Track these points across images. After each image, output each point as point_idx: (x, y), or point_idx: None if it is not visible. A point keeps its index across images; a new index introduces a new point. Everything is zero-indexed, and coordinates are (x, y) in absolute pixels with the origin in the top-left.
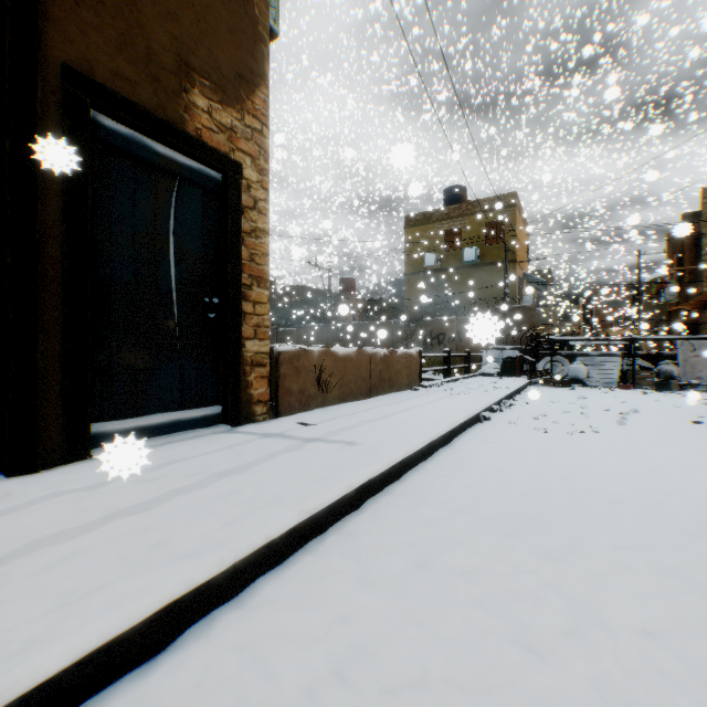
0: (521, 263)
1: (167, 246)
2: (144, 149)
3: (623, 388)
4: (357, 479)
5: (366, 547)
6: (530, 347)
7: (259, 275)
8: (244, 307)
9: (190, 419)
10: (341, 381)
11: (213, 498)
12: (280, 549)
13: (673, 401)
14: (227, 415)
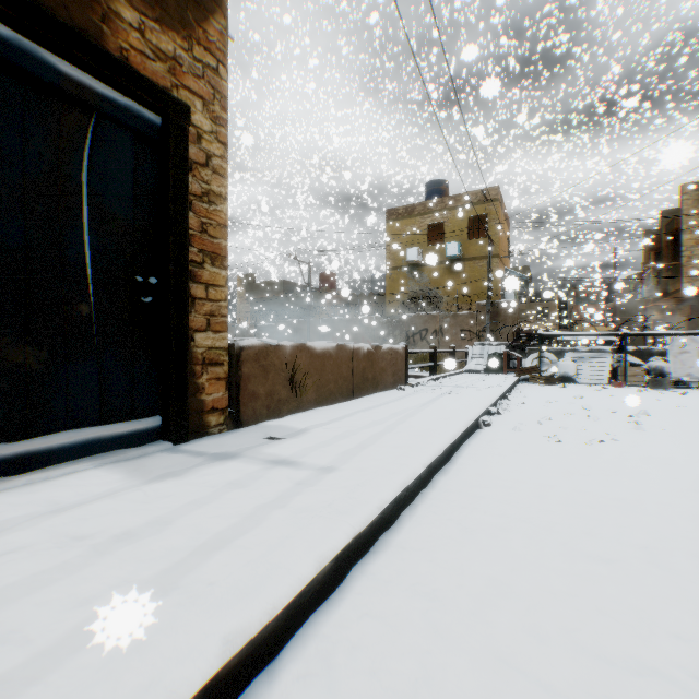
0: (503, 258)
1: (78, 204)
2: (38, 64)
3: (615, 385)
4: (335, 543)
5: None
6: (516, 343)
7: (213, 251)
8: (193, 290)
9: (114, 436)
10: (319, 381)
11: (80, 604)
12: None
13: (674, 400)
14: (168, 429)
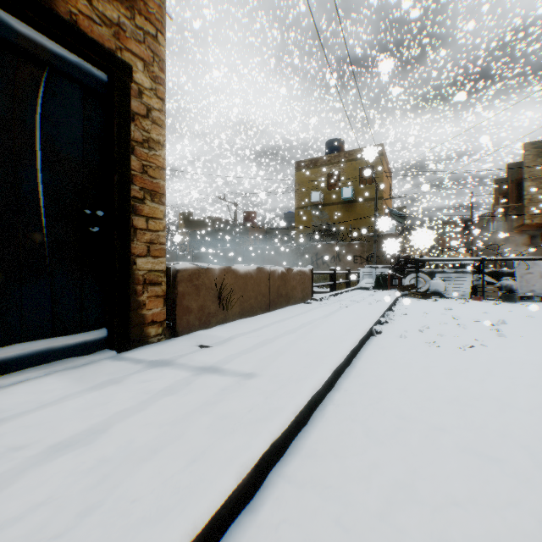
0: (386, 200)
1: (32, 146)
2: None
3: (475, 299)
4: (254, 451)
5: None
6: (398, 266)
7: (152, 189)
8: (135, 222)
9: (65, 346)
10: (242, 297)
11: (0, 527)
12: None
13: (523, 311)
14: (113, 340)
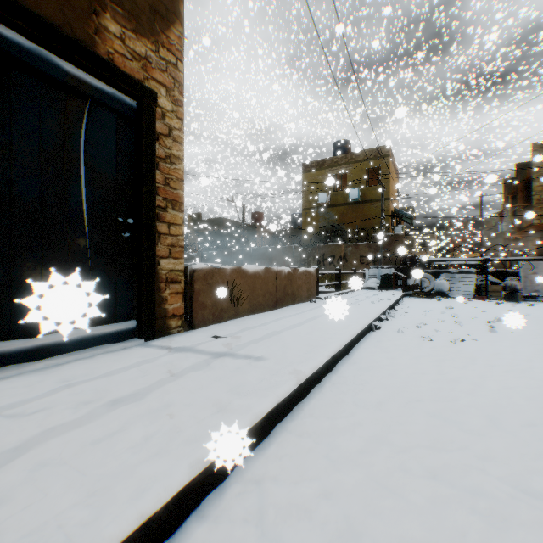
0: (393, 201)
1: (78, 166)
2: (50, 66)
3: (479, 299)
4: (264, 407)
5: (274, 505)
6: (403, 266)
7: (173, 198)
8: (159, 228)
9: (103, 334)
10: (251, 295)
11: (92, 443)
12: (163, 522)
13: (523, 310)
14: (141, 330)
